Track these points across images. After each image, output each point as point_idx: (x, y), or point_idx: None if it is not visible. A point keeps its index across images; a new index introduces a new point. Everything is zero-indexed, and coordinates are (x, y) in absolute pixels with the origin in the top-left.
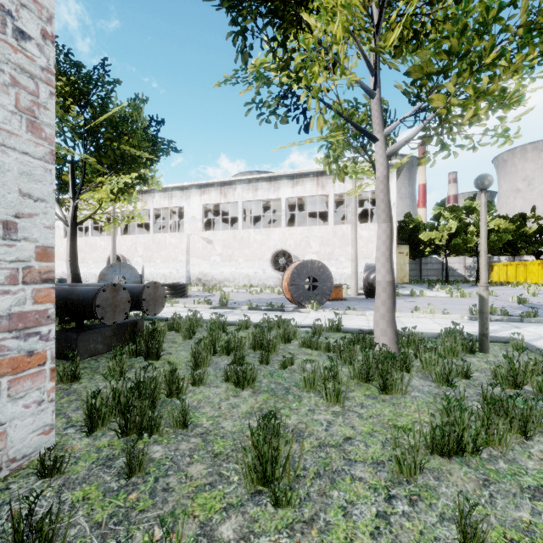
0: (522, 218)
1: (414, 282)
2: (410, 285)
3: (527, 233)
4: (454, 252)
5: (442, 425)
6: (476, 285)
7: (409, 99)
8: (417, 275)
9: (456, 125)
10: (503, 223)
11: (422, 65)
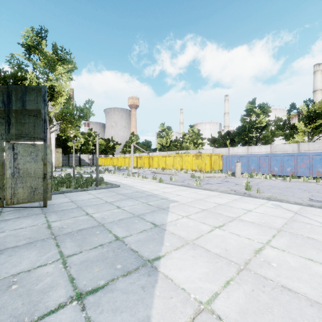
0: (109, 140)
1: (65, 166)
2: (62, 167)
3: (110, 146)
4: (83, 152)
5: (59, 181)
6: (91, 166)
7: (56, 120)
8: (67, 162)
9: (67, 129)
10: (102, 141)
11: (59, 115)
